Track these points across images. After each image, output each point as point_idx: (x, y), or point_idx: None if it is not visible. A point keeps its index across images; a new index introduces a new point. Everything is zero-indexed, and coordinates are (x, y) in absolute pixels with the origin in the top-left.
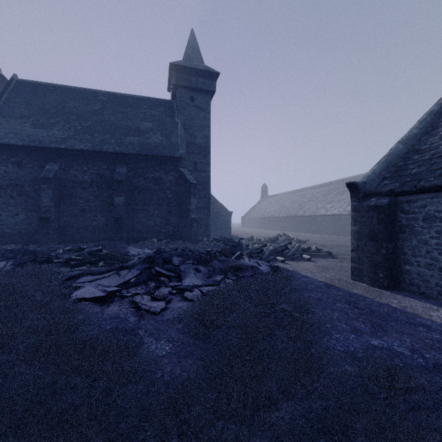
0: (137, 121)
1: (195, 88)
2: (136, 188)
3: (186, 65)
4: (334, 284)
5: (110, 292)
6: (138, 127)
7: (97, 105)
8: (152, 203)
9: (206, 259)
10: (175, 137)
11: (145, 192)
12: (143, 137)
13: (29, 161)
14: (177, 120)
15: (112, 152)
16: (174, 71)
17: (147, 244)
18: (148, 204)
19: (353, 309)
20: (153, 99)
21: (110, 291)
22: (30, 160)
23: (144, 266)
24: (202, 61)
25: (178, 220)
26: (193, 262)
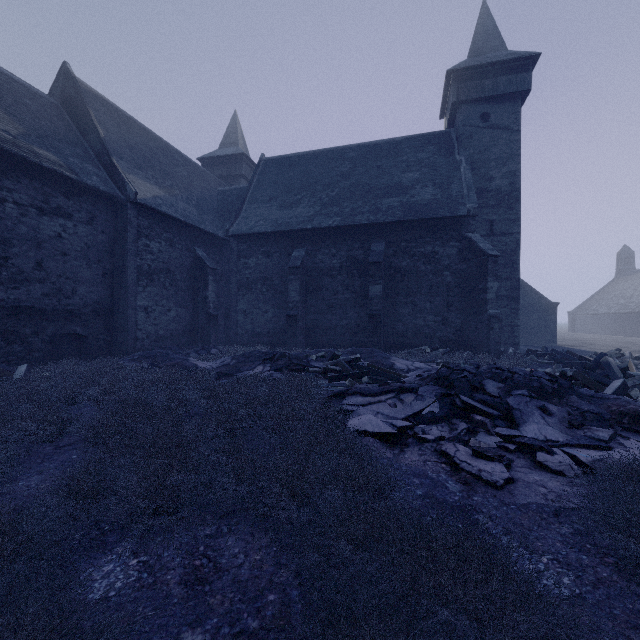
0: (396, 174)
1: (490, 97)
2: (397, 272)
3: (474, 64)
4: None
5: (399, 428)
6: (399, 182)
7: (345, 165)
8: (421, 292)
9: (554, 390)
10: (456, 186)
11: (410, 276)
12: (406, 196)
13: (276, 250)
14: (459, 158)
15: (366, 224)
16: (453, 81)
17: (415, 354)
18: (414, 294)
19: None
20: (419, 136)
21: (400, 426)
22: (277, 248)
23: (437, 390)
24: (503, 47)
25: (463, 318)
26: (528, 393)
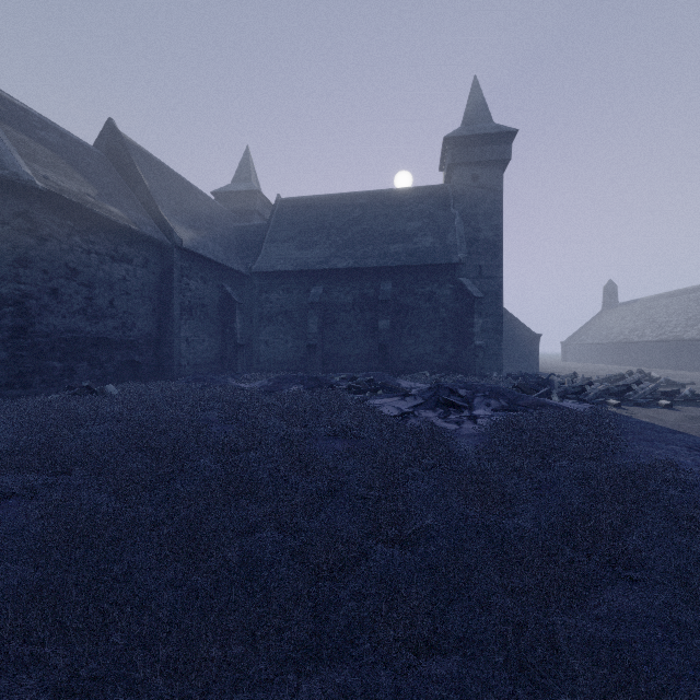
0: (401, 222)
1: (479, 162)
2: (402, 308)
3: (466, 133)
4: (687, 432)
5: (405, 411)
6: (403, 230)
7: (357, 211)
8: (422, 326)
9: (498, 392)
10: (451, 236)
11: (413, 312)
12: (410, 243)
13: (296, 287)
14: (454, 212)
15: (376, 267)
16: (449, 146)
17: (417, 378)
18: (416, 328)
19: (691, 451)
20: (421, 188)
21: (405, 410)
22: (297, 285)
23: (429, 394)
24: (490, 119)
25: (456, 348)
26: (482, 393)
